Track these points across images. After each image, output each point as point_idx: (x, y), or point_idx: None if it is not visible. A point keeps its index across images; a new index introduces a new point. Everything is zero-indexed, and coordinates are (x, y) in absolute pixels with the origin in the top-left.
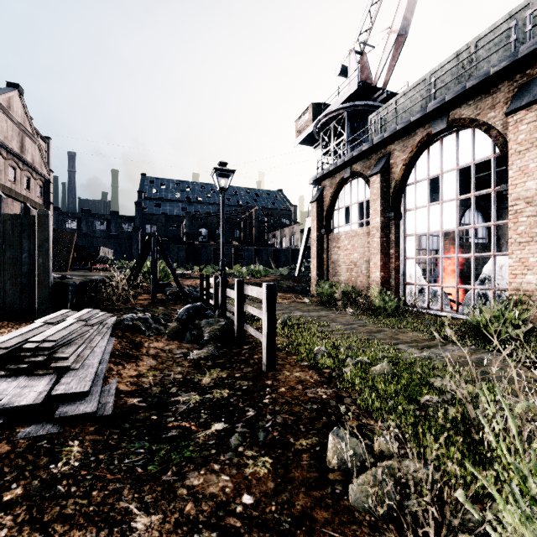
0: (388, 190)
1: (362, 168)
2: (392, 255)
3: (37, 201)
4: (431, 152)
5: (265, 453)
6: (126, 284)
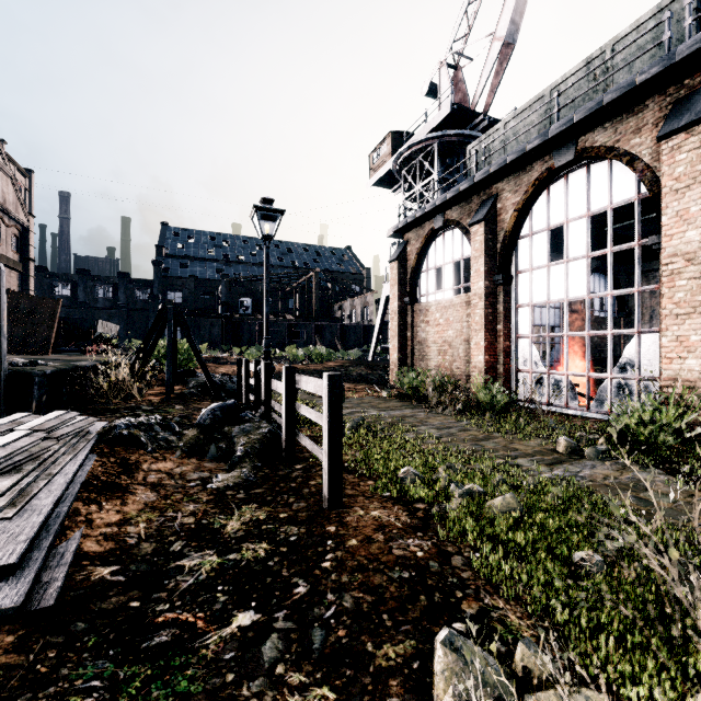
0: (495, 245)
1: (460, 215)
2: (500, 332)
3: (10, 257)
4: (553, 193)
5: (323, 678)
6: (128, 372)
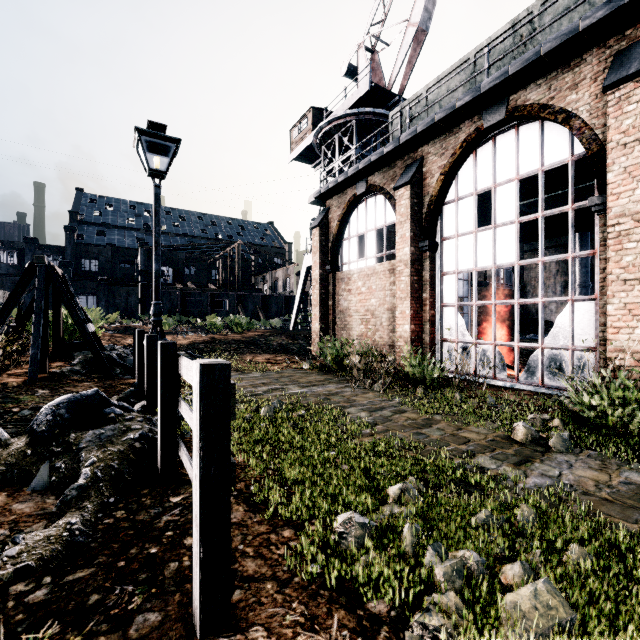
0: (420, 210)
1: (383, 180)
2: (425, 301)
3: None
4: (480, 156)
5: None
6: None
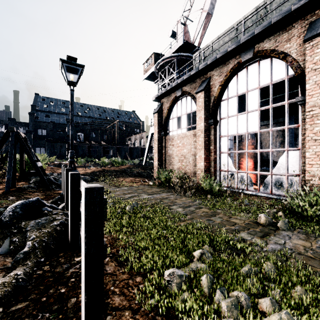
0: (209, 104)
1: (190, 88)
2: (211, 150)
3: None
4: (239, 76)
5: None
6: None
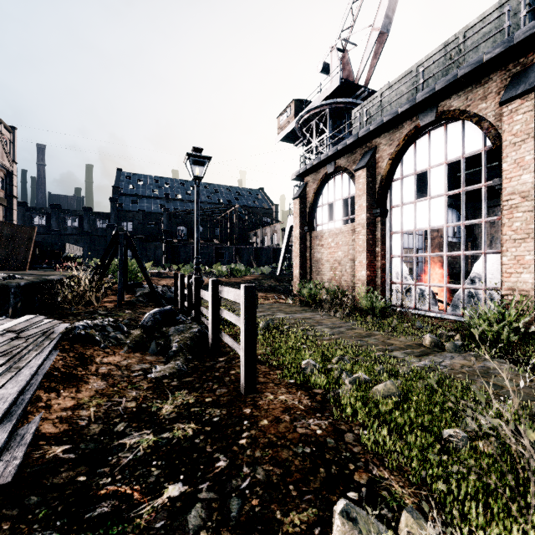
0: (374, 186)
1: (347, 163)
2: (378, 253)
3: None
4: (418, 146)
5: None
6: (87, 284)
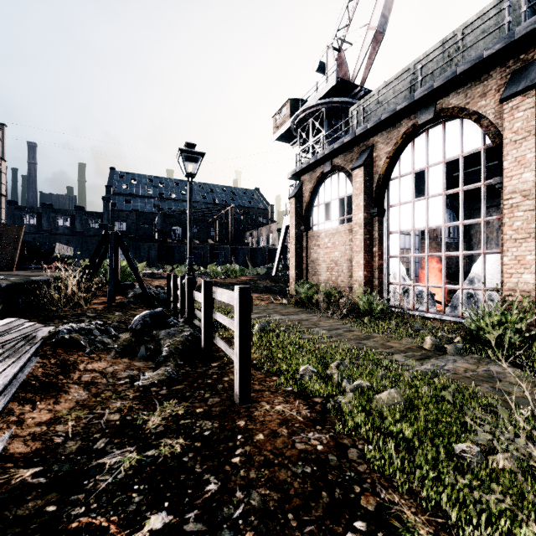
0: (371, 185)
1: (344, 161)
2: (375, 253)
3: None
4: (416, 144)
5: None
6: (75, 285)
